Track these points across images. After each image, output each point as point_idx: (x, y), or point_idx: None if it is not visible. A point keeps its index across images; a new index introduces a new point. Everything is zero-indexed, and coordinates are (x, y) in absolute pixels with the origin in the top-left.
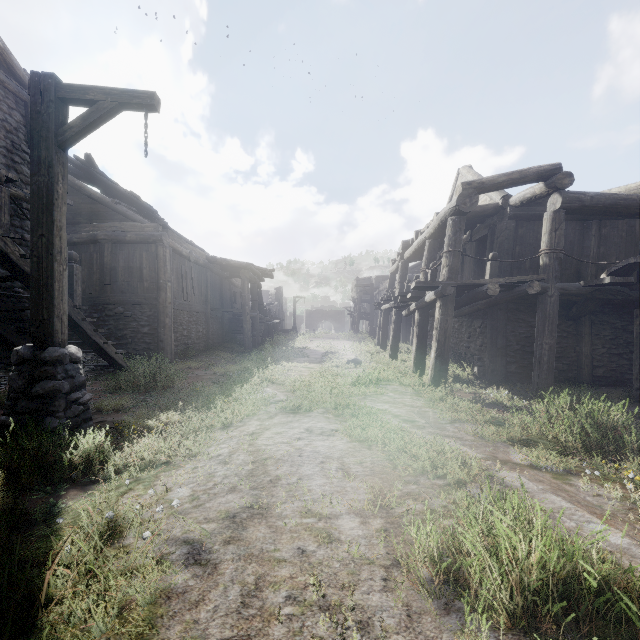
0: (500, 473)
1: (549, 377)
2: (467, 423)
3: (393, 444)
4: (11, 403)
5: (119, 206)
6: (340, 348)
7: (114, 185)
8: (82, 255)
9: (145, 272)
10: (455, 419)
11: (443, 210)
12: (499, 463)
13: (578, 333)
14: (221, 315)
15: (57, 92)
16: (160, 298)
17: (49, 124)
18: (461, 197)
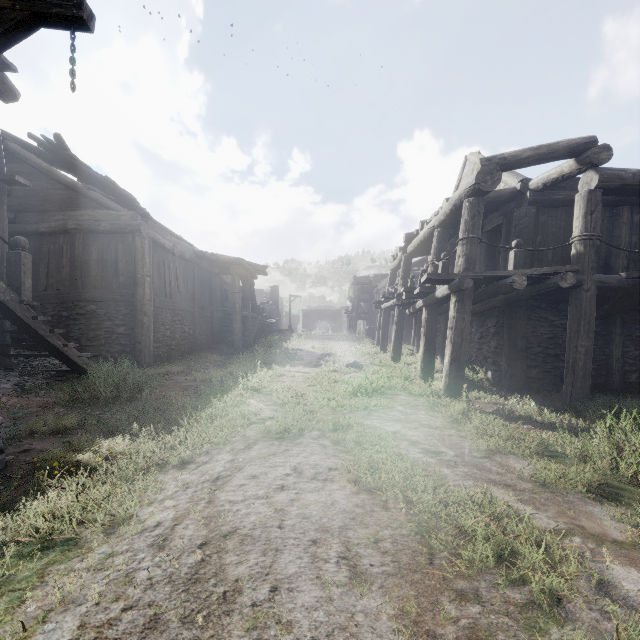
0: (614, 572)
1: (585, 386)
2: (511, 455)
3: (420, 500)
4: None
5: (92, 192)
6: (337, 349)
7: (88, 170)
8: (50, 246)
9: (121, 266)
10: (493, 449)
11: (457, 192)
12: (599, 545)
13: (608, 333)
14: (210, 314)
15: None
16: (137, 294)
17: None
18: (481, 174)
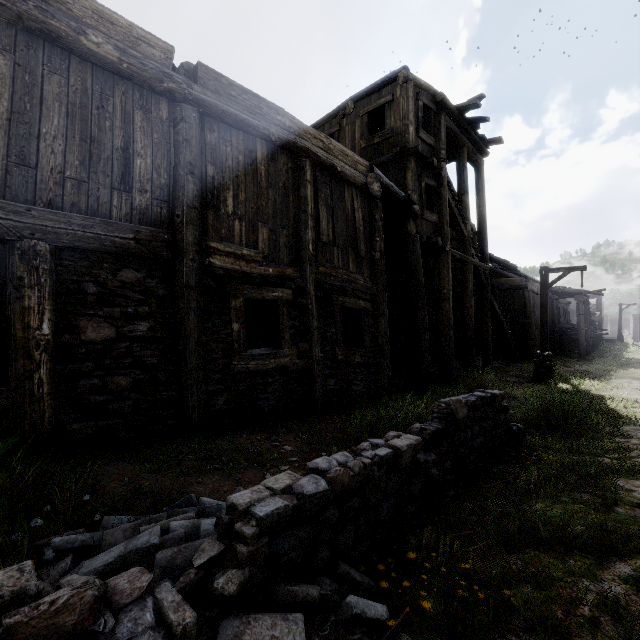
0: None
1: None
2: None
3: None
4: (536, 368)
5: (498, 269)
6: None
7: (491, 256)
8: None
9: (516, 307)
10: None
11: None
12: None
13: None
14: (552, 328)
15: (548, 271)
16: (527, 322)
17: (546, 282)
18: None
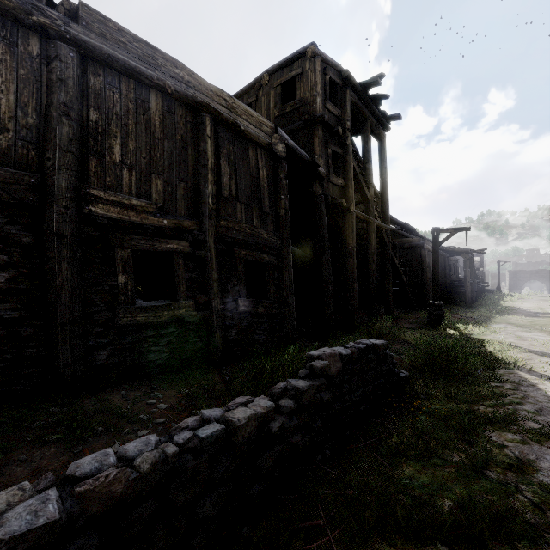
0: None
1: None
2: None
3: None
4: (429, 316)
5: (399, 231)
6: None
7: (394, 219)
8: None
9: (414, 263)
10: None
11: None
12: None
13: None
14: (444, 281)
15: (439, 231)
16: (423, 276)
17: (437, 241)
18: None
